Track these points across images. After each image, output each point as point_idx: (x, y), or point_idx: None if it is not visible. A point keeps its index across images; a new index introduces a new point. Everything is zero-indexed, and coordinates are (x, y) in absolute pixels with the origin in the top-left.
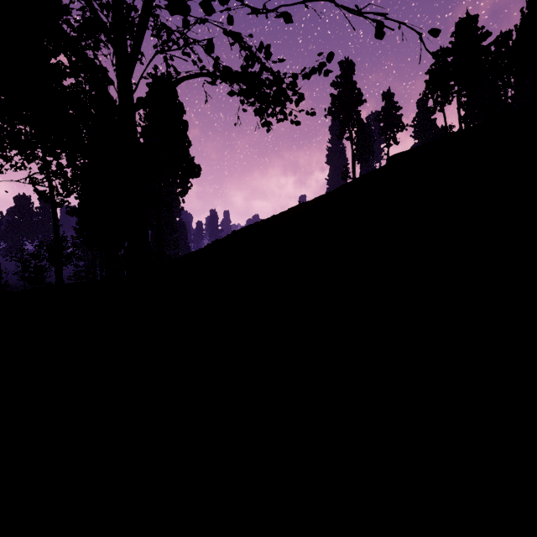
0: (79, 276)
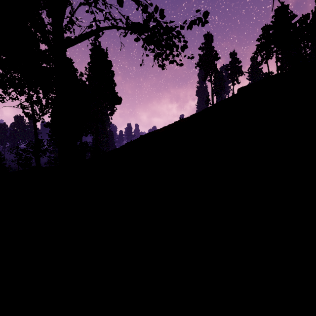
0: (50, 162)
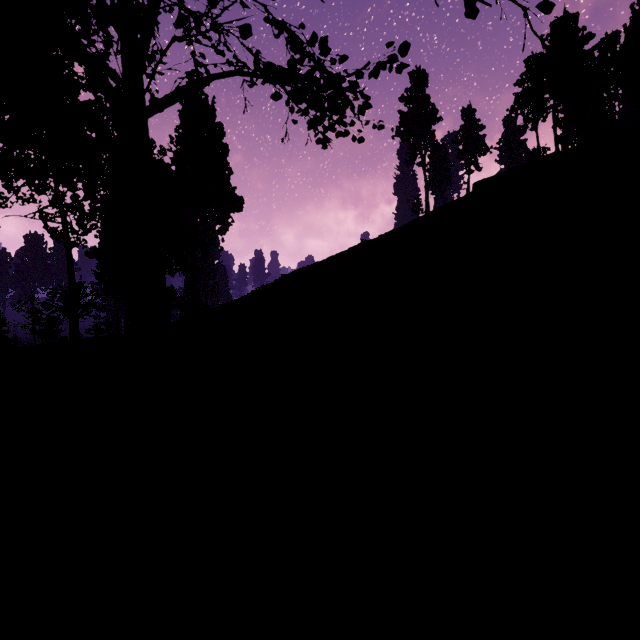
0: (99, 329)
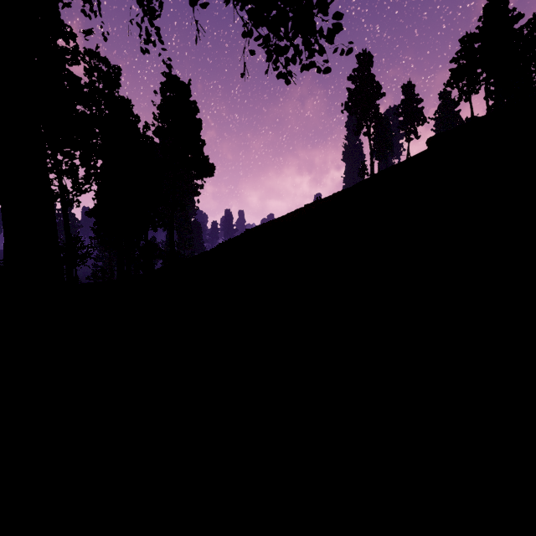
0: (95, 276)
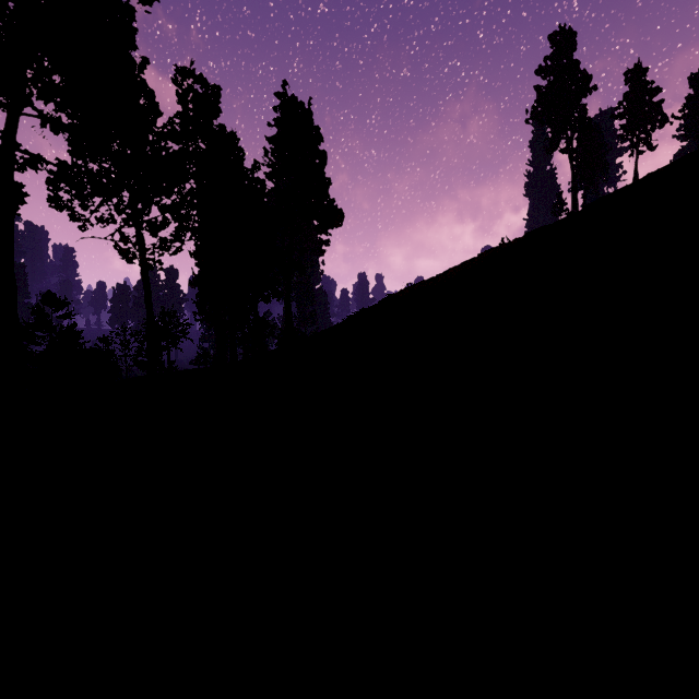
0: (197, 361)
